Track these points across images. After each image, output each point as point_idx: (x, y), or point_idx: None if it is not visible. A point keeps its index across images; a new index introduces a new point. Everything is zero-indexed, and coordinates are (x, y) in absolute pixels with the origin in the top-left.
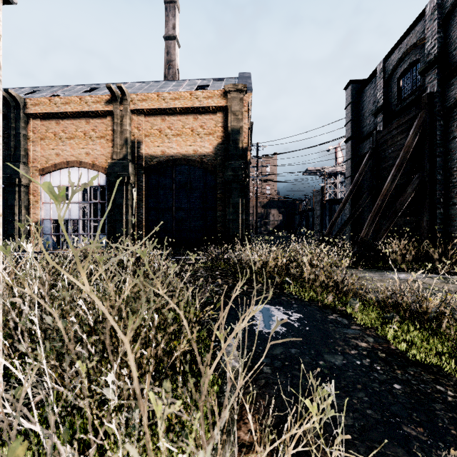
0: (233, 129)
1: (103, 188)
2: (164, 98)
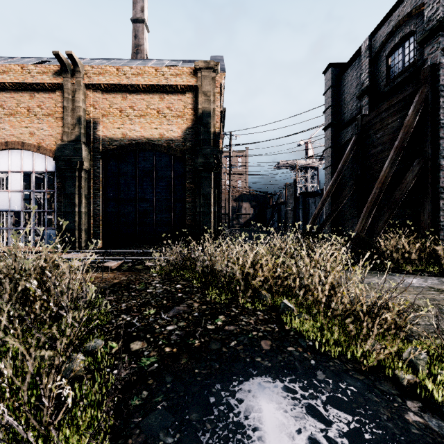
0: (204, 111)
1: (54, 175)
2: (125, 73)
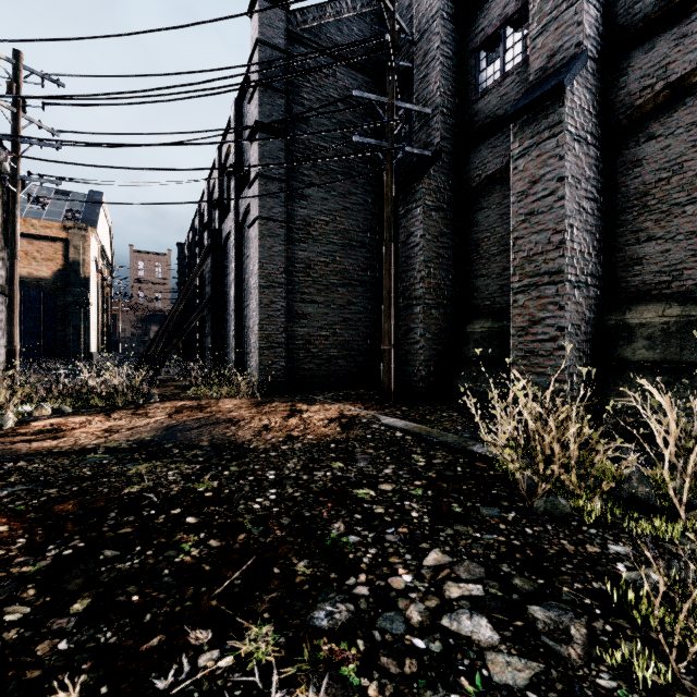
0: (75, 261)
1: None
2: None
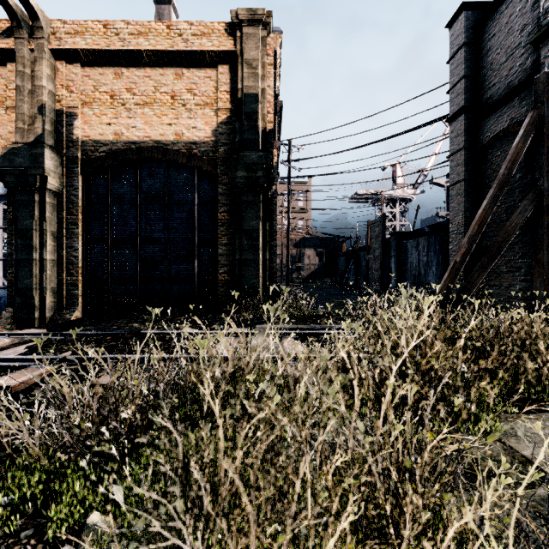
0: (248, 93)
1: None
2: (118, 32)
